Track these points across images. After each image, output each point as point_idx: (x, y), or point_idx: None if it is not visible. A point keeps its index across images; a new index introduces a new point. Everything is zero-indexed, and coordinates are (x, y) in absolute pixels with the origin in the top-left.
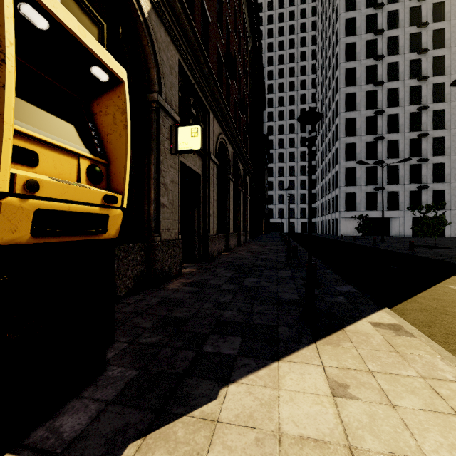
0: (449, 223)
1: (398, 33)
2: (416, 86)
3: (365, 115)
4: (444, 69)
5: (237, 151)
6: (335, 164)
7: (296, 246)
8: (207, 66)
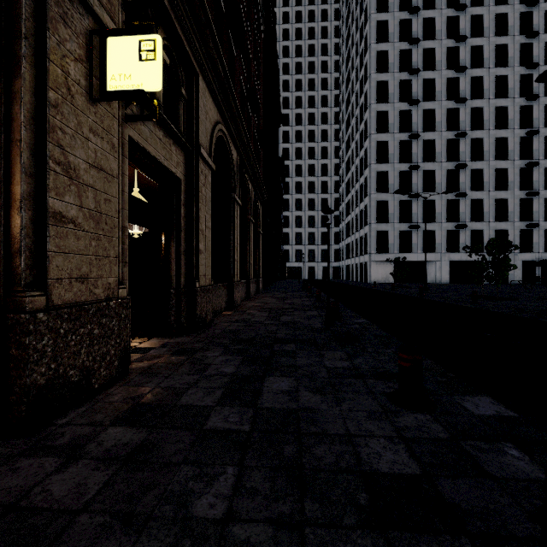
0: (514, 267)
1: (435, 46)
2: (453, 109)
3: (398, 139)
4: (482, 92)
5: (246, 162)
6: (364, 197)
7: (337, 302)
8: None
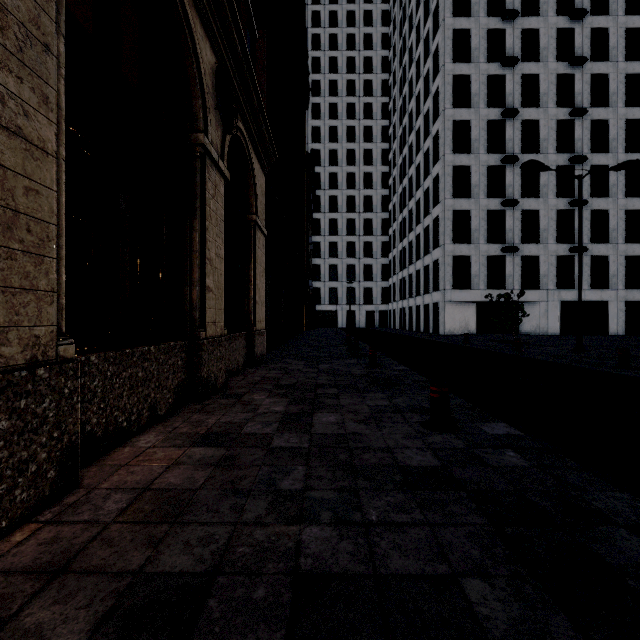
0: None
1: None
2: (565, 76)
3: (485, 118)
4: (607, 51)
5: None
6: (432, 206)
7: None
8: None
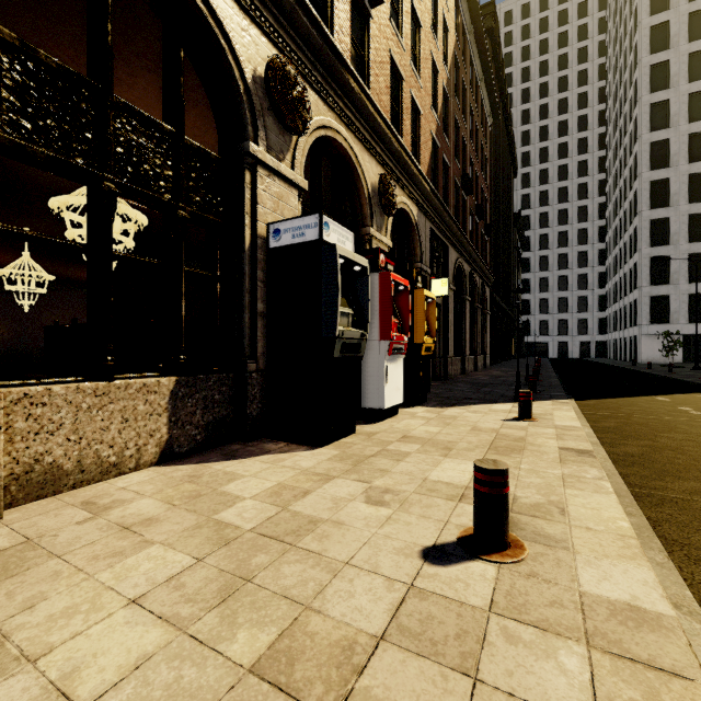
0: None
1: None
2: None
3: (686, 172)
4: None
5: (474, 265)
6: (633, 252)
7: (536, 369)
8: (448, 215)
